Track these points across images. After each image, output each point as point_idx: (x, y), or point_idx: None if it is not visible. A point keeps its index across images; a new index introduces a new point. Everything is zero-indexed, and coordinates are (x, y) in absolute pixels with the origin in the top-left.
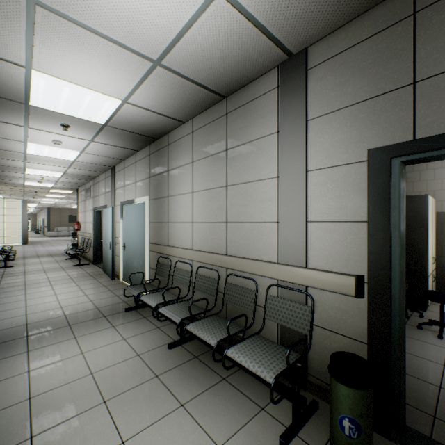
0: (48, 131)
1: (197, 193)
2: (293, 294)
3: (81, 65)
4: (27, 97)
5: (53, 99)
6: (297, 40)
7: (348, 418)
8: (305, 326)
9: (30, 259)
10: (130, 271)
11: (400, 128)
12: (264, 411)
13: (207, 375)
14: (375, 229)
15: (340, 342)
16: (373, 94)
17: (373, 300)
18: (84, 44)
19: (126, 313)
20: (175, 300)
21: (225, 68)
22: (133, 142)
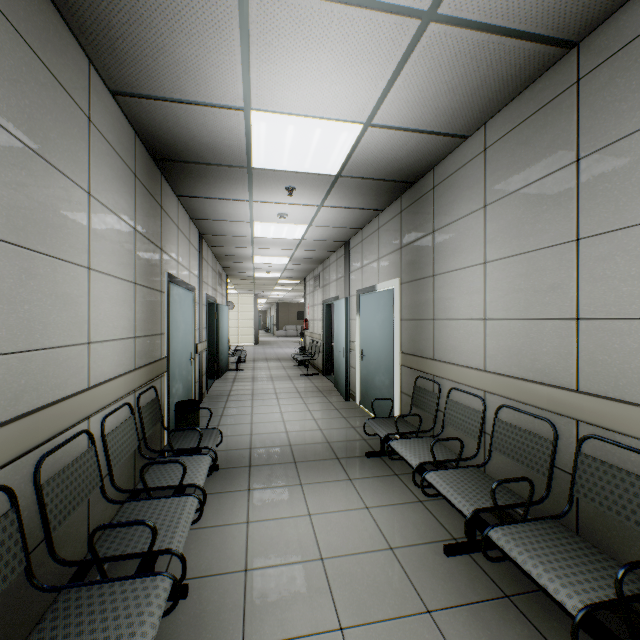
0: (272, 201)
1: (494, 264)
2: None
3: (307, 77)
4: (249, 157)
5: (275, 150)
6: None
7: None
8: None
9: (259, 363)
10: (370, 392)
11: None
12: None
13: None
14: None
15: None
16: None
17: None
18: (311, 31)
19: (367, 461)
20: (452, 461)
21: None
22: (375, 197)
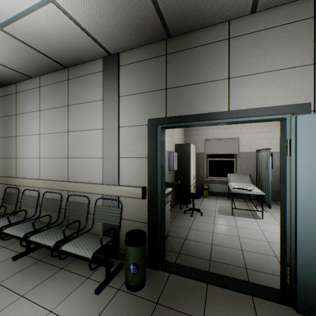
0: None
1: (44, 135)
2: (111, 202)
3: None
4: None
5: None
6: (112, 47)
7: (133, 263)
8: (117, 220)
9: None
10: None
11: (161, 110)
12: (89, 279)
13: (48, 269)
14: (151, 161)
15: (136, 225)
16: (150, 90)
17: (150, 199)
18: None
19: None
20: (22, 221)
21: (64, 48)
22: None
